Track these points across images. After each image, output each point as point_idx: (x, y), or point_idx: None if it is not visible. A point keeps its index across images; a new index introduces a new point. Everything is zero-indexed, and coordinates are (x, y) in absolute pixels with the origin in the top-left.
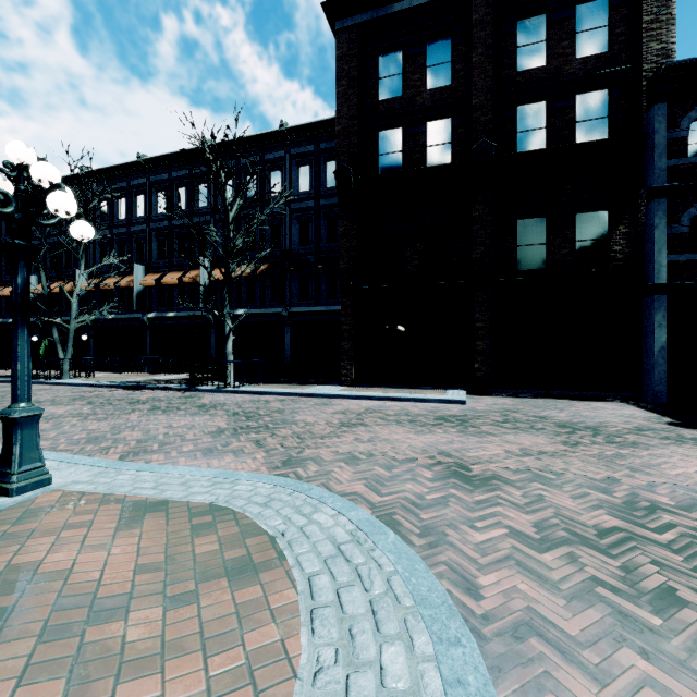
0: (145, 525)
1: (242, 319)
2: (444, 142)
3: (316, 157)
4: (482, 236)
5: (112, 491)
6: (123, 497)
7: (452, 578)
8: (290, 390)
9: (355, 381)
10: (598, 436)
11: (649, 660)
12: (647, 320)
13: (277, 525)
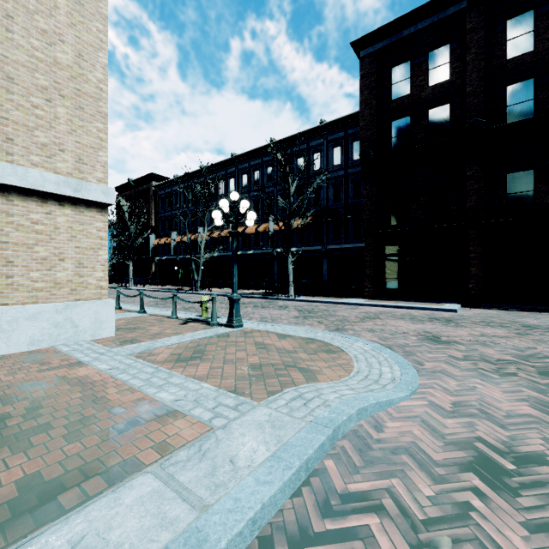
0: (287, 340)
1: (294, 254)
2: (443, 122)
3: (345, 140)
4: (475, 189)
5: (268, 330)
6: (273, 332)
7: (413, 362)
8: (329, 300)
9: (374, 296)
10: None
11: (483, 381)
12: None
13: (338, 344)
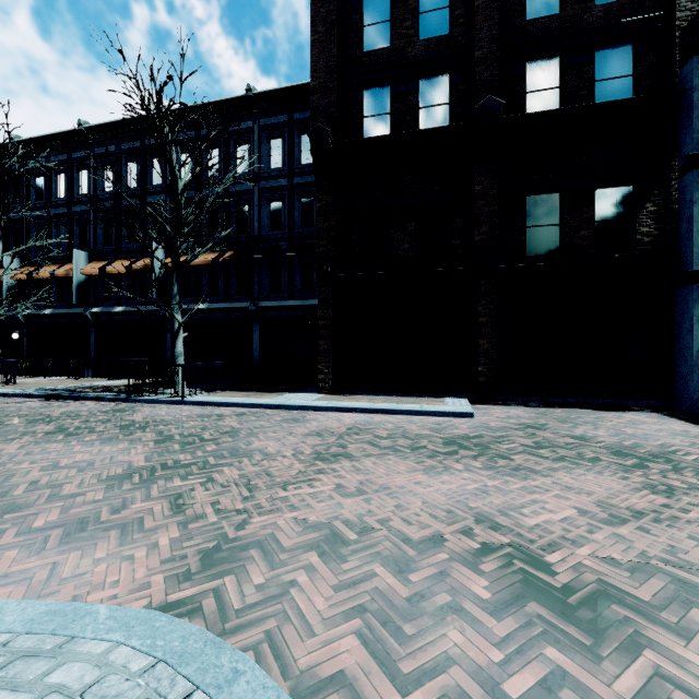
0: None
1: (203, 315)
2: (441, 102)
3: (289, 128)
4: (486, 215)
5: None
6: None
7: None
8: (253, 400)
9: (334, 388)
10: (683, 471)
11: None
12: (682, 315)
13: None
